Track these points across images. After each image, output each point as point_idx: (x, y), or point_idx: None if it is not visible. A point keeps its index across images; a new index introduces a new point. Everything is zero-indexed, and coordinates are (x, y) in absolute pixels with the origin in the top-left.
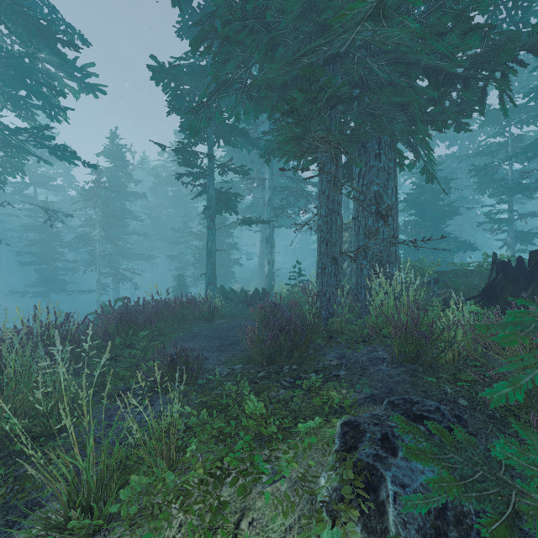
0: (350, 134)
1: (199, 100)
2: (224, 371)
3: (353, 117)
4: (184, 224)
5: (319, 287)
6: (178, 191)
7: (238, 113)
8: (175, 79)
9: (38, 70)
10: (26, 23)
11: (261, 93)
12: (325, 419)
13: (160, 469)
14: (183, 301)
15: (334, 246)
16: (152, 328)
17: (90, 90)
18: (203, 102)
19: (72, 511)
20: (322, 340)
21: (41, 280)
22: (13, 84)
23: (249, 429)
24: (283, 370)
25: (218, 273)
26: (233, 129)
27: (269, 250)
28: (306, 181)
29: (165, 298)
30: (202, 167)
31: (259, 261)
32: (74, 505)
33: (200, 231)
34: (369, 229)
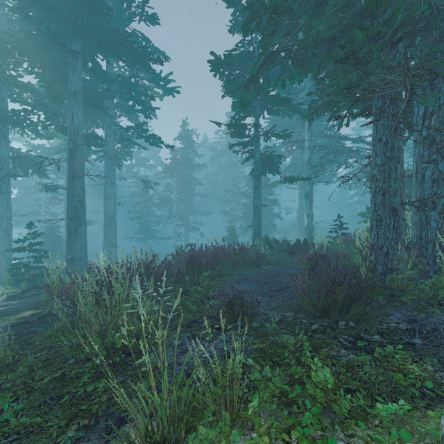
0: (421, 67)
1: (250, 74)
2: (275, 317)
3: (423, 48)
4: (234, 185)
5: (374, 239)
6: (229, 160)
7: (283, 79)
8: (228, 67)
9: (139, 85)
10: (132, 53)
11: (308, 53)
12: (411, 402)
13: (224, 419)
14: (235, 248)
15: (394, 196)
16: (212, 270)
17: (169, 92)
18: (252, 76)
19: (149, 443)
20: (380, 297)
21: (141, 229)
22: (126, 98)
23: (316, 398)
24: (339, 325)
25: (262, 225)
26: (276, 99)
27: (308, 204)
28: (346, 138)
29: (221, 245)
30: (249, 136)
31: (297, 215)
32: (150, 440)
33: (247, 191)
34: (439, 175)
